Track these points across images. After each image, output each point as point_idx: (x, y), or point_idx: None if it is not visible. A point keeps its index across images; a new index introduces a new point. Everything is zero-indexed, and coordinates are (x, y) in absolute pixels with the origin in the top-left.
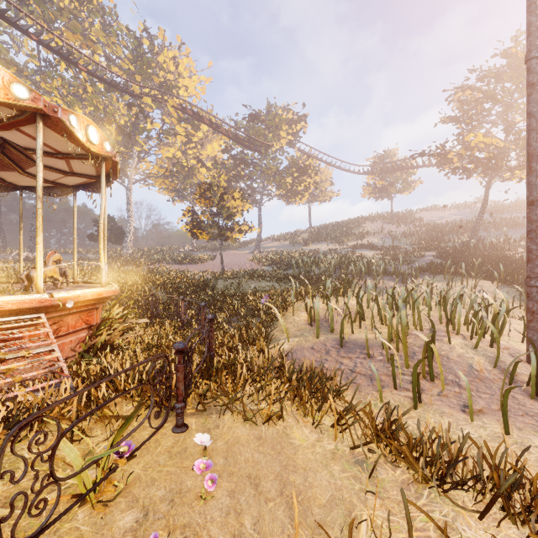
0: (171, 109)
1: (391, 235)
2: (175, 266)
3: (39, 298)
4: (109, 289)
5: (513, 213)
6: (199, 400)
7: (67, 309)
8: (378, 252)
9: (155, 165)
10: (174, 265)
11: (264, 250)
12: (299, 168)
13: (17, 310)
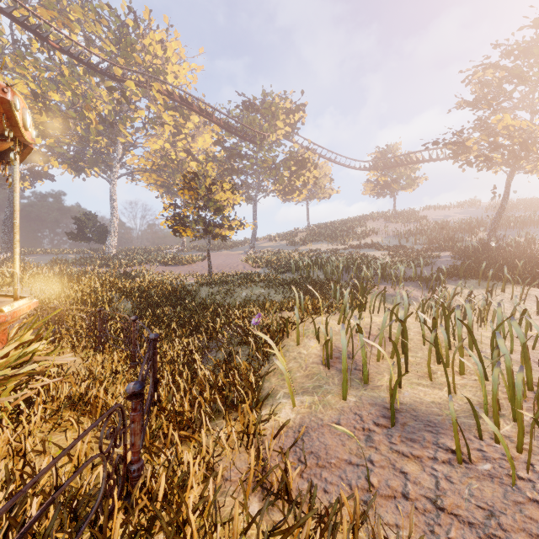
0: (157, 95)
1: (396, 234)
2: (159, 267)
3: None
4: None
5: (522, 212)
6: None
7: None
8: (385, 252)
9: (142, 158)
10: (158, 266)
11: (259, 251)
12: (297, 161)
13: None
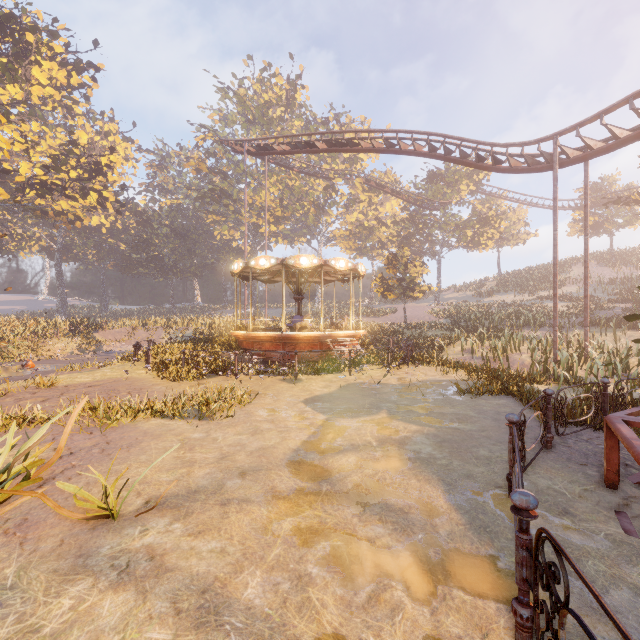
0: (358, 185)
1: (598, 283)
2: (363, 318)
3: (353, 332)
4: (364, 331)
5: None
6: (413, 362)
7: (355, 338)
8: (568, 304)
9: (341, 229)
10: (362, 318)
11: (443, 303)
12: (481, 219)
13: (348, 336)
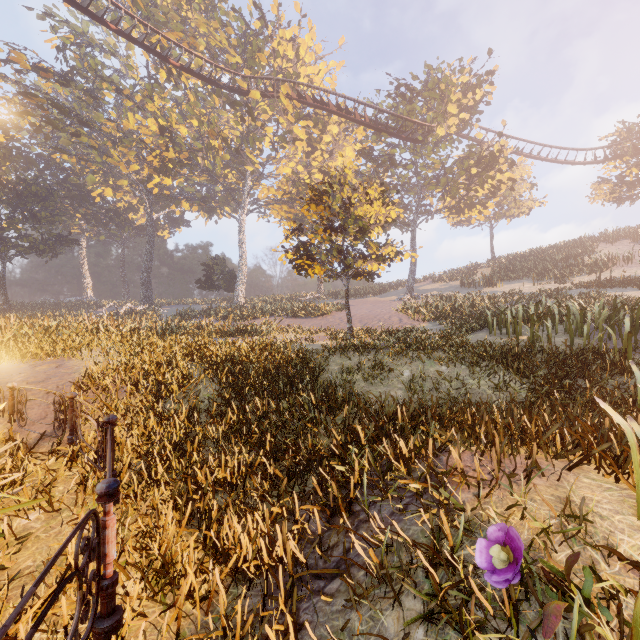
0: (286, 101)
1: None
2: (286, 320)
3: None
4: None
5: None
6: None
7: None
8: None
9: (271, 187)
10: (285, 318)
11: (420, 295)
12: (480, 160)
13: None
